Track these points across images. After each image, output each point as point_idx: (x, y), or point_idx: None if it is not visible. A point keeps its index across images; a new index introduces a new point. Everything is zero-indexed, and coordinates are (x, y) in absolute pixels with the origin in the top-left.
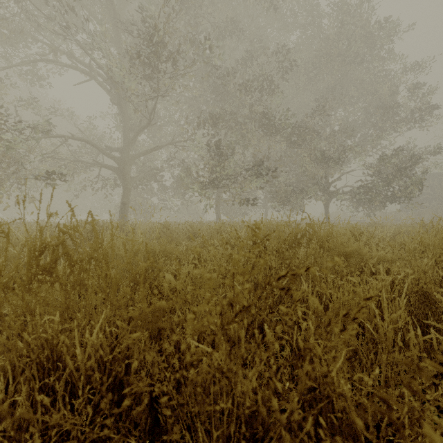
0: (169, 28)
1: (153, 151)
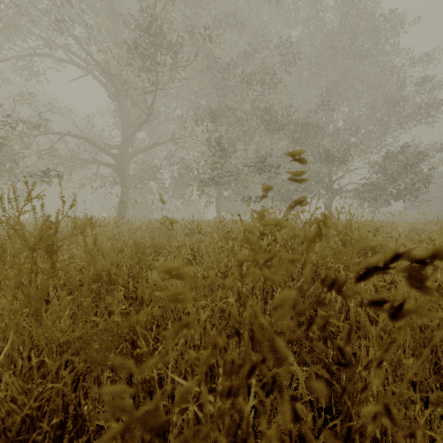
0: (168, 19)
1: (152, 148)
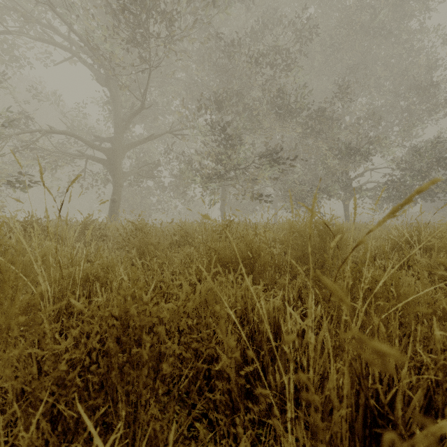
0: None
1: (148, 140)
